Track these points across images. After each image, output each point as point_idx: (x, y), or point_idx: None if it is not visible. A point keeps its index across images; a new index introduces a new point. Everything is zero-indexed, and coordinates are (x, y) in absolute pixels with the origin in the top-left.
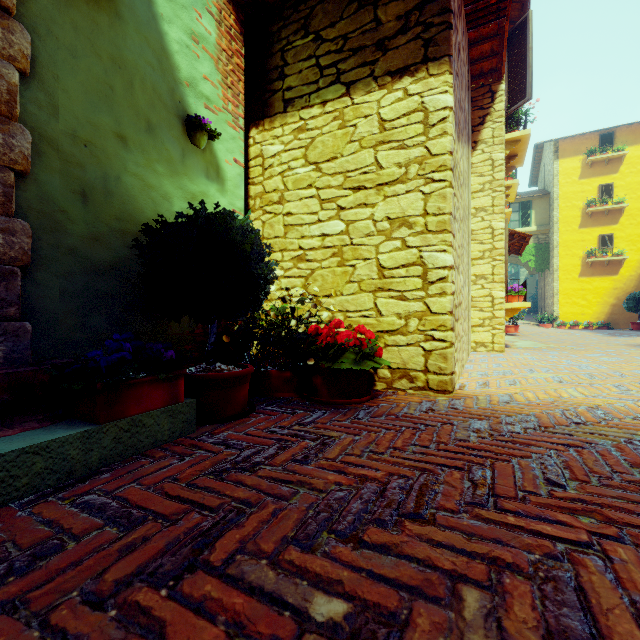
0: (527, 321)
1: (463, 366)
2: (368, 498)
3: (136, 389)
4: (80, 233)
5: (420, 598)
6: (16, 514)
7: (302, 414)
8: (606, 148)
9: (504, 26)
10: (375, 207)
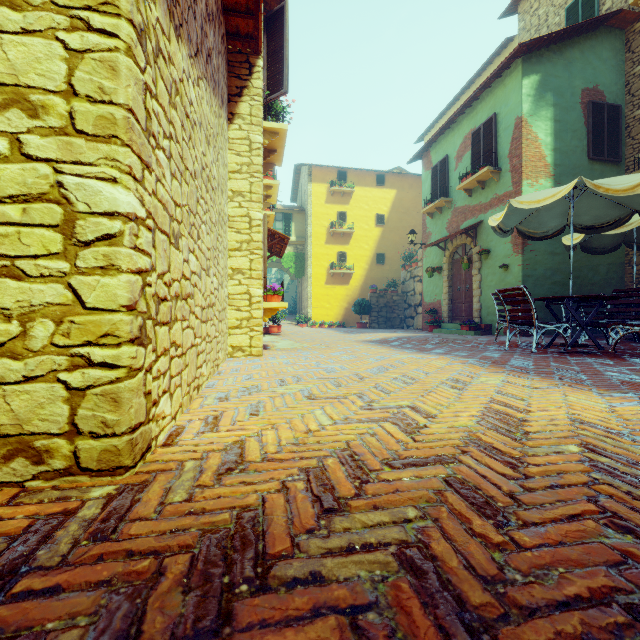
0: (289, 321)
1: (200, 386)
2: None
3: None
4: None
5: None
6: None
7: None
8: (342, 183)
9: None
10: None
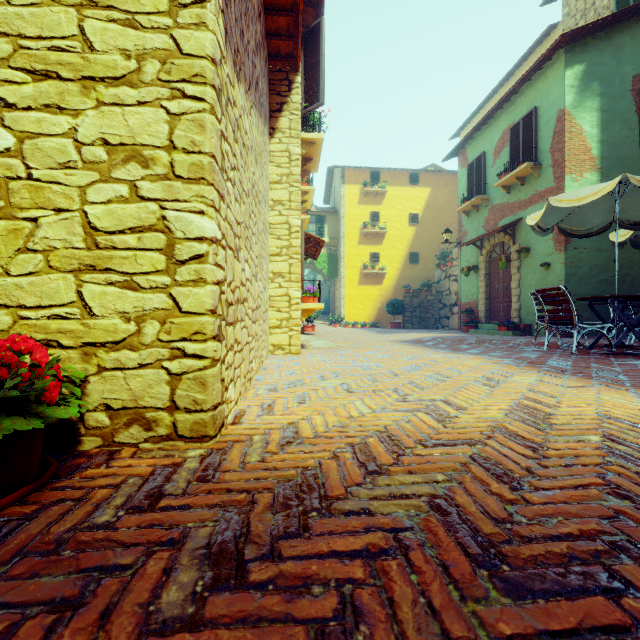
0: (322, 321)
1: (251, 379)
2: None
3: None
4: None
5: None
6: None
7: None
8: (375, 183)
9: (299, 4)
10: (79, 117)
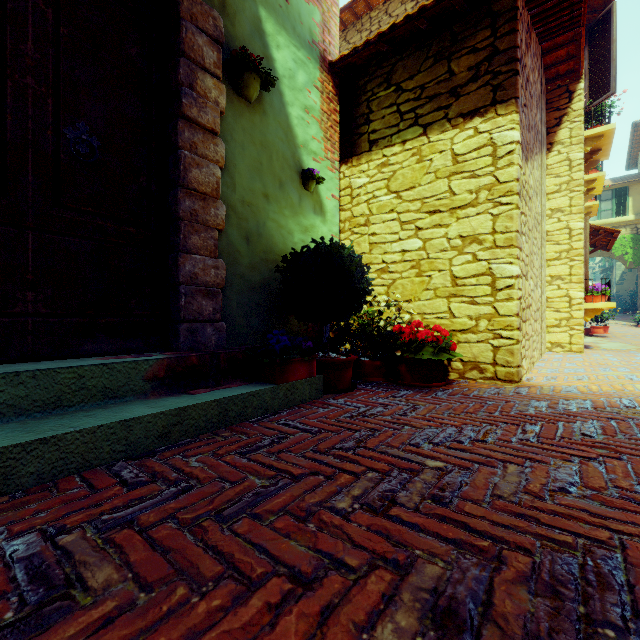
0: (622, 321)
1: (533, 363)
2: (450, 433)
3: (293, 365)
4: (246, 264)
5: (483, 465)
6: (253, 425)
7: (393, 391)
8: None
9: (580, 32)
10: (449, 227)
